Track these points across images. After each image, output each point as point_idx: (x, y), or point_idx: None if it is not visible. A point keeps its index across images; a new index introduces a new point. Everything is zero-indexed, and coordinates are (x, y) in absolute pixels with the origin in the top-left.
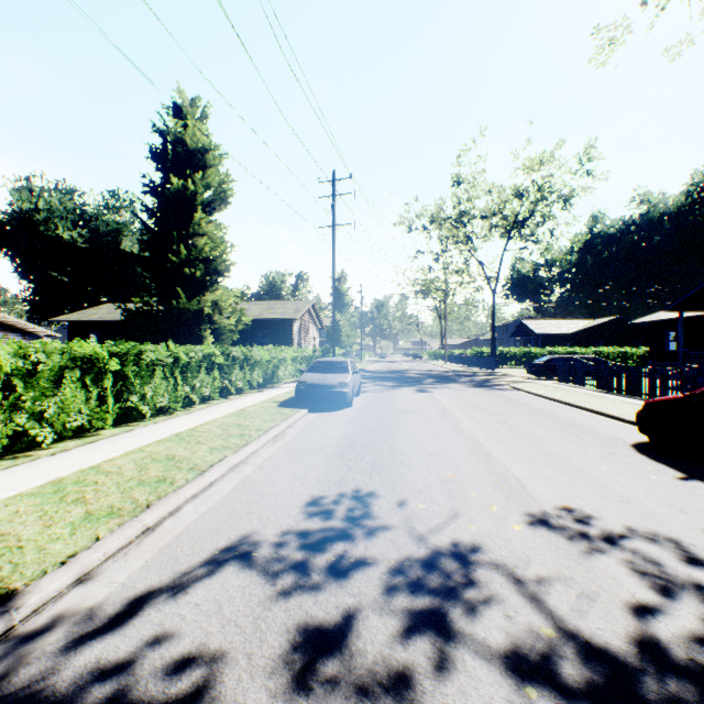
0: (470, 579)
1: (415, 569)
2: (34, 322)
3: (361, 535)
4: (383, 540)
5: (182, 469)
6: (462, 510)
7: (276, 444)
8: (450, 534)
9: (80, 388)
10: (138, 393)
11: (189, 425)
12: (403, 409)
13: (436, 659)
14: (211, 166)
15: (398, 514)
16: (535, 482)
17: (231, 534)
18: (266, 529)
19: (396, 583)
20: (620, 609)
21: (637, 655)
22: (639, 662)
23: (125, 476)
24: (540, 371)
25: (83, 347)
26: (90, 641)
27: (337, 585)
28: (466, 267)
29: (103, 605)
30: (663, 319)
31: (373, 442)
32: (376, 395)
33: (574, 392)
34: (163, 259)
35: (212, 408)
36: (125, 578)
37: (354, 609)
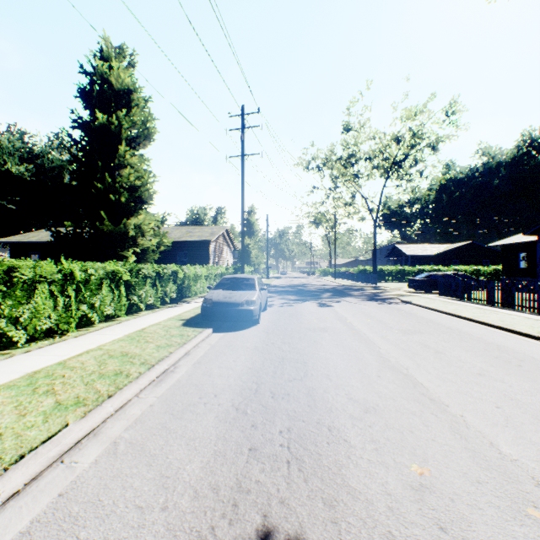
0: None
1: None
2: None
3: None
4: None
5: None
6: None
7: (159, 389)
8: None
9: None
10: (8, 316)
11: (64, 355)
12: (311, 327)
13: None
14: (136, 106)
15: None
16: None
17: None
18: None
19: None
20: None
21: None
22: None
23: None
24: (420, 285)
25: None
26: None
27: None
28: (353, 201)
29: None
30: (517, 242)
31: (285, 382)
32: (282, 310)
33: (463, 305)
34: (89, 185)
35: (110, 328)
36: None
37: None
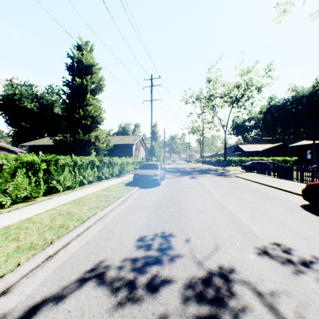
0: (231, 292)
1: (198, 285)
2: (14, 146)
3: (166, 260)
4: (179, 264)
5: (73, 220)
6: (220, 245)
7: (123, 205)
8: (215, 260)
9: (26, 177)
10: (56, 179)
11: (81, 195)
12: (184, 187)
13: None
14: (95, 73)
15: (186, 247)
16: (256, 227)
17: (95, 259)
18: (114, 257)
19: (188, 295)
20: None
21: None
22: None
23: (43, 224)
24: (248, 168)
25: (27, 157)
26: None
27: (153, 297)
28: (212, 120)
29: (13, 312)
30: (305, 144)
31: (171, 204)
32: (171, 180)
33: (265, 178)
34: (72, 116)
35: (93, 186)
36: (30, 290)
37: (164, 316)
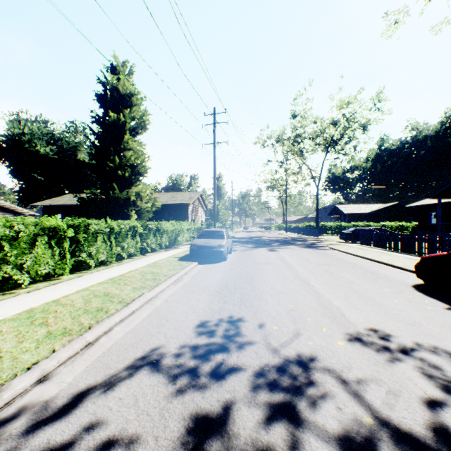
0: (310, 380)
1: (272, 372)
2: (22, 206)
3: (234, 348)
4: (249, 352)
5: (113, 302)
6: (302, 331)
7: (177, 285)
8: (295, 347)
9: (48, 248)
10: (86, 251)
11: (120, 272)
12: (260, 262)
13: (289, 441)
14: (135, 105)
15: (259, 333)
16: (350, 311)
17: (145, 347)
18: (169, 344)
19: (259, 383)
20: (418, 403)
21: (433, 438)
22: (435, 444)
23: (76, 307)
24: (348, 237)
25: (49, 221)
26: (44, 427)
27: (218, 385)
28: (300, 171)
29: (55, 399)
30: (428, 204)
31: (241, 284)
32: (242, 253)
33: (371, 251)
34: (104, 165)
35: (135, 261)
36: (72, 379)
37: (230, 403)
